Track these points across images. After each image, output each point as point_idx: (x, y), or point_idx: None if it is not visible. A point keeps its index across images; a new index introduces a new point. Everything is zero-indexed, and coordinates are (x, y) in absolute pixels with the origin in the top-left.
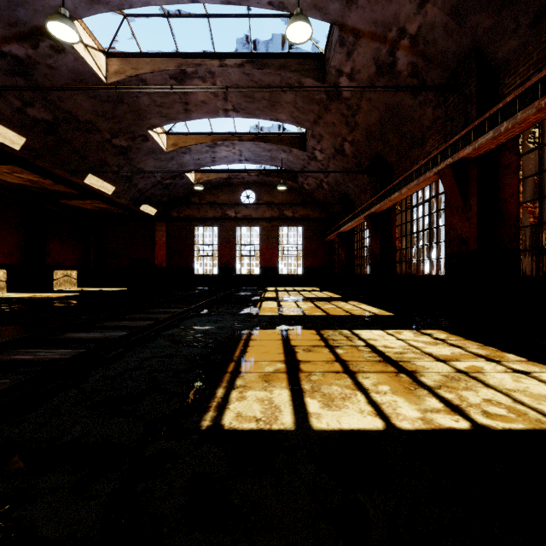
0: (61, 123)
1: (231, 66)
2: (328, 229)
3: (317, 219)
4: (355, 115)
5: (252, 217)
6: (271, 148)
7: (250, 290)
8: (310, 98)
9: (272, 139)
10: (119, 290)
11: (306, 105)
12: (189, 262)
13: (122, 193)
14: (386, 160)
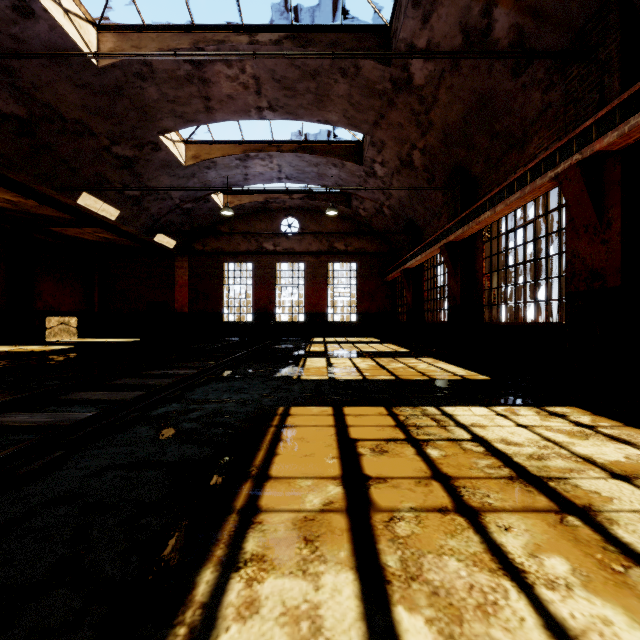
0: (40, 121)
1: (265, 44)
2: (388, 265)
3: (376, 253)
4: (429, 111)
5: (294, 250)
6: (319, 162)
7: (292, 342)
8: (370, 89)
9: (320, 149)
10: (128, 342)
11: (364, 99)
12: (217, 306)
13: (129, 219)
14: (470, 172)
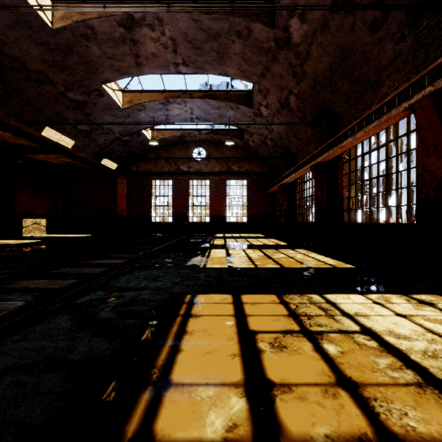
0: (10, 71)
1: (179, 11)
2: (270, 182)
3: (261, 173)
4: (303, 64)
5: (202, 171)
6: (220, 106)
7: (200, 237)
8: (259, 47)
9: (221, 96)
10: (82, 237)
11: (254, 56)
12: (147, 211)
13: (82, 147)
14: (333, 110)
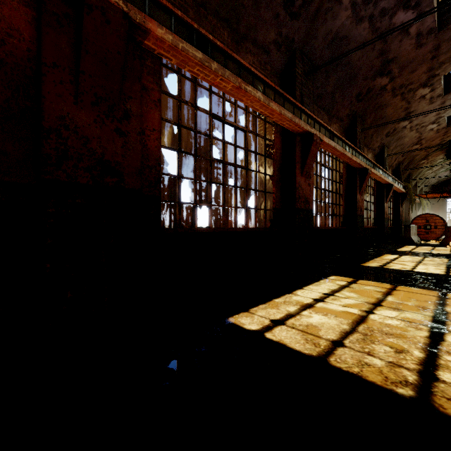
0: None
1: None
2: None
3: None
4: None
5: None
6: None
7: None
8: None
9: None
10: None
11: None
12: None
13: None
14: None
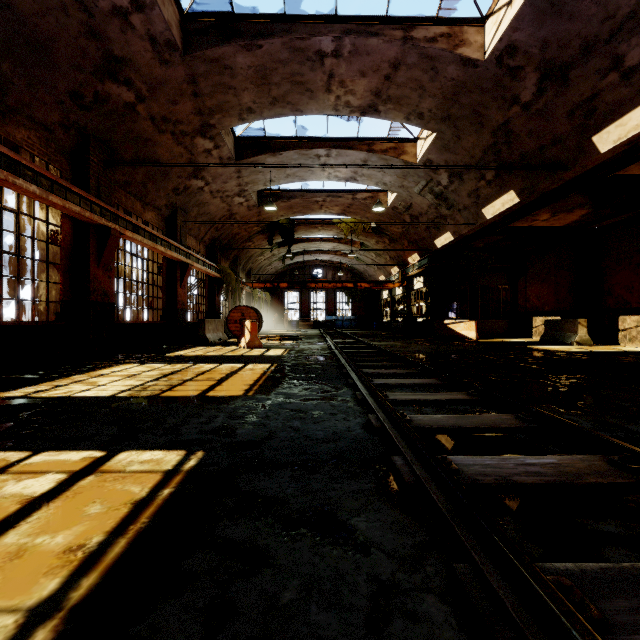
0: None
1: None
2: None
3: None
4: None
5: None
6: None
7: None
8: None
9: None
10: None
11: None
12: None
13: None
14: None
